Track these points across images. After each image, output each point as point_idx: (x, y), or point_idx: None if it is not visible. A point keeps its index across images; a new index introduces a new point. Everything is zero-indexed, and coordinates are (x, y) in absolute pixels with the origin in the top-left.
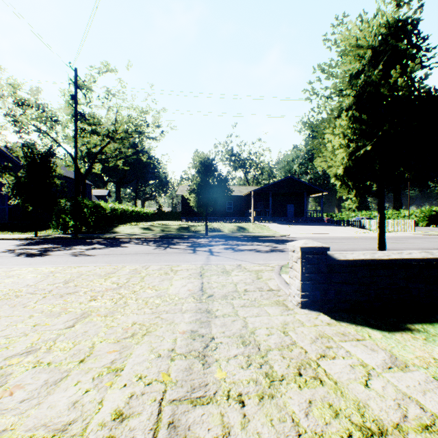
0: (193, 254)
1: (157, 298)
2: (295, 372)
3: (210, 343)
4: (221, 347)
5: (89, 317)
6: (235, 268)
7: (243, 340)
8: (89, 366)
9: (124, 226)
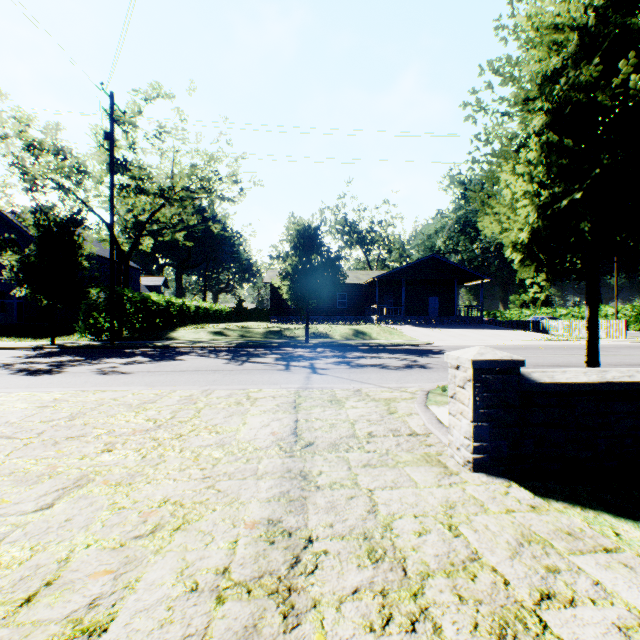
0: (285, 372)
1: (218, 447)
2: None
3: (303, 555)
4: (325, 565)
5: (87, 487)
6: (351, 395)
7: (371, 547)
8: (38, 616)
9: (186, 329)
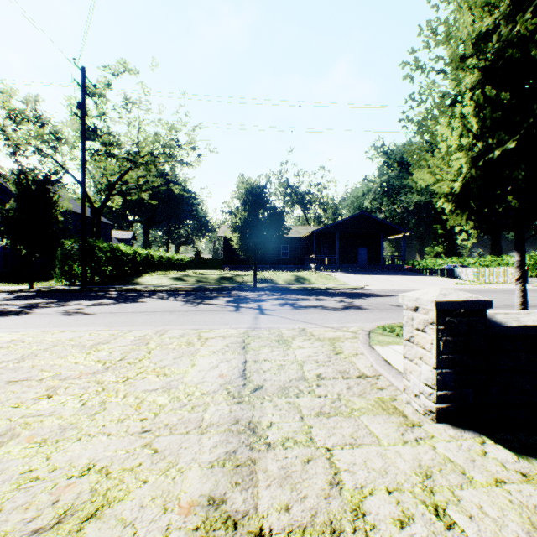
0: (235, 313)
1: (163, 392)
2: None
3: None
4: None
5: (6, 446)
6: (296, 335)
7: None
8: None
9: (150, 275)
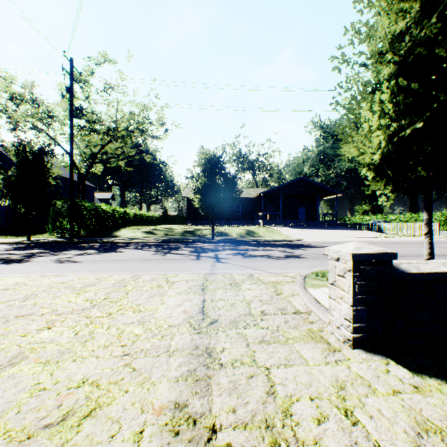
0: (196, 261)
1: (139, 324)
2: None
3: None
4: None
5: (18, 365)
6: (246, 279)
7: (274, 439)
8: None
9: (126, 229)
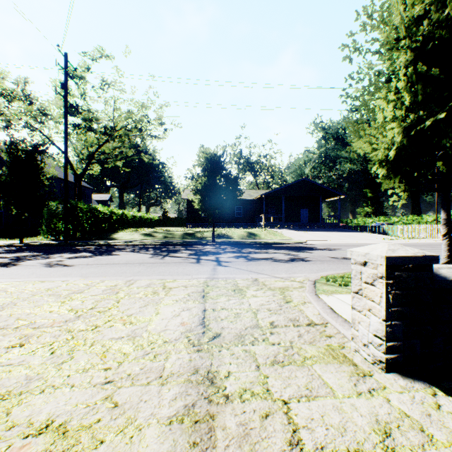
0: (196, 265)
1: (128, 340)
2: None
3: None
4: None
5: None
6: (250, 284)
7: None
8: None
9: (124, 232)
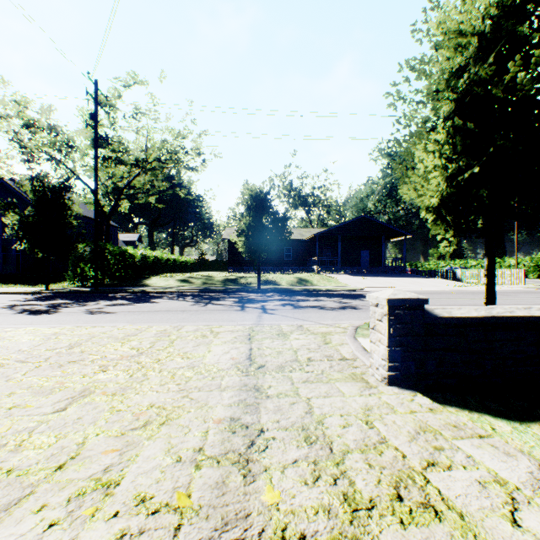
0: (240, 312)
1: (189, 369)
2: (392, 494)
3: (257, 440)
4: (273, 446)
5: (90, 396)
6: (294, 330)
7: (307, 435)
8: (69, 477)
9: (157, 277)
